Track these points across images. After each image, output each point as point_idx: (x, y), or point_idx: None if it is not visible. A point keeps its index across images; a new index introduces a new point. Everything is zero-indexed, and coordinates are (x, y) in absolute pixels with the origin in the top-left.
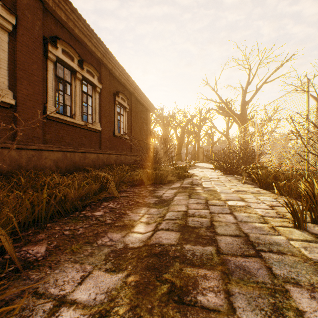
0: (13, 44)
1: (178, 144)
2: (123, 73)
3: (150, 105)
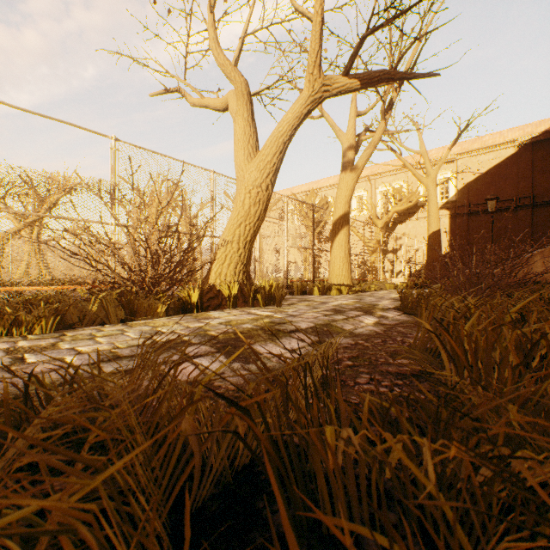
0: None
1: None
2: None
3: None
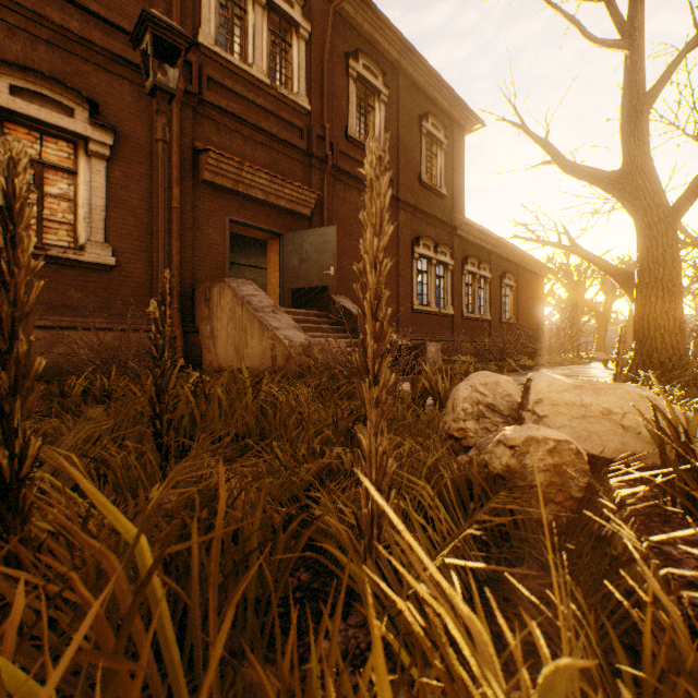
0: (450, 276)
1: (598, 323)
2: (511, 251)
3: (543, 269)
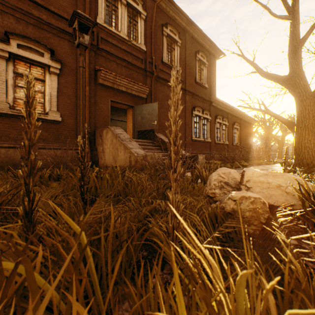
0: (209, 124)
1: (278, 145)
2: (237, 112)
3: (252, 120)
